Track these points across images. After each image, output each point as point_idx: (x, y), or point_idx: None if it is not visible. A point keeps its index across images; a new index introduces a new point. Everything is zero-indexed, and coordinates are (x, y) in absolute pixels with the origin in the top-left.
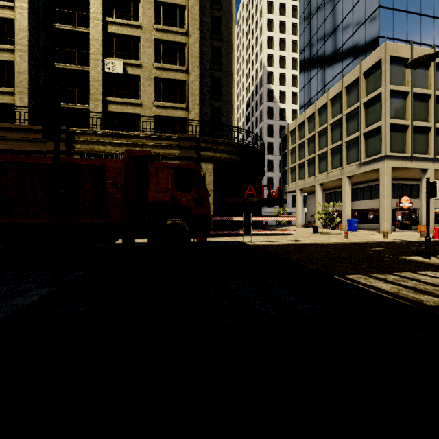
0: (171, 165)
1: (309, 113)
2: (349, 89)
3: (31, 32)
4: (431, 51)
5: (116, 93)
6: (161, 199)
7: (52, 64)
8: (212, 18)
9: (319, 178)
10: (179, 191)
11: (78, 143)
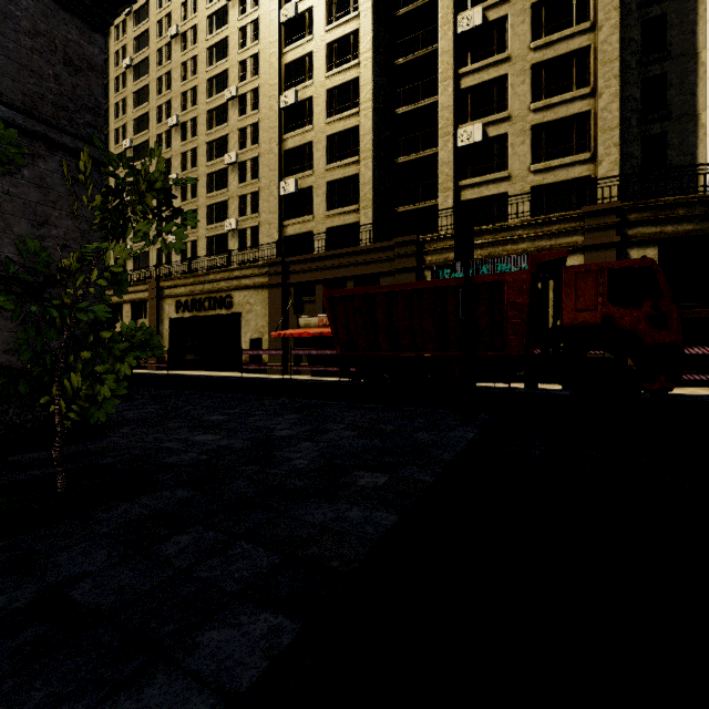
0: (602, 267)
1: None
2: None
3: (374, 132)
4: None
5: (471, 172)
6: (584, 321)
7: (393, 161)
8: None
9: None
10: (617, 305)
11: (429, 253)
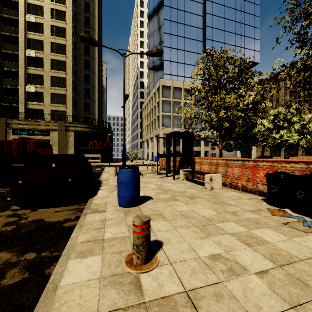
0: (35, 140)
1: (147, 102)
2: (155, 95)
3: None
4: (182, 83)
5: (32, 100)
6: (31, 150)
7: (0, 86)
8: (86, 60)
9: (149, 135)
10: (37, 148)
11: (11, 124)
